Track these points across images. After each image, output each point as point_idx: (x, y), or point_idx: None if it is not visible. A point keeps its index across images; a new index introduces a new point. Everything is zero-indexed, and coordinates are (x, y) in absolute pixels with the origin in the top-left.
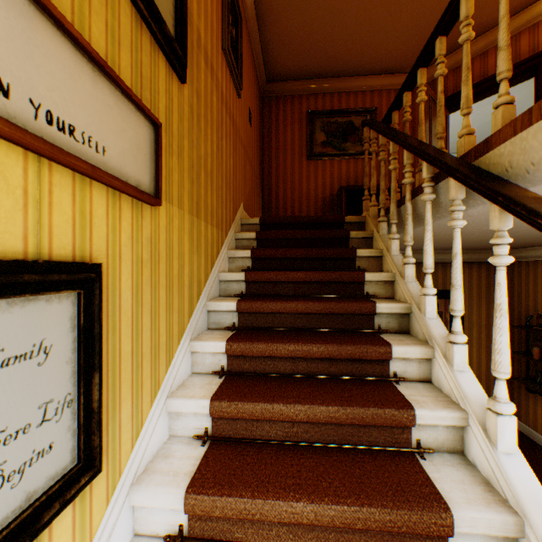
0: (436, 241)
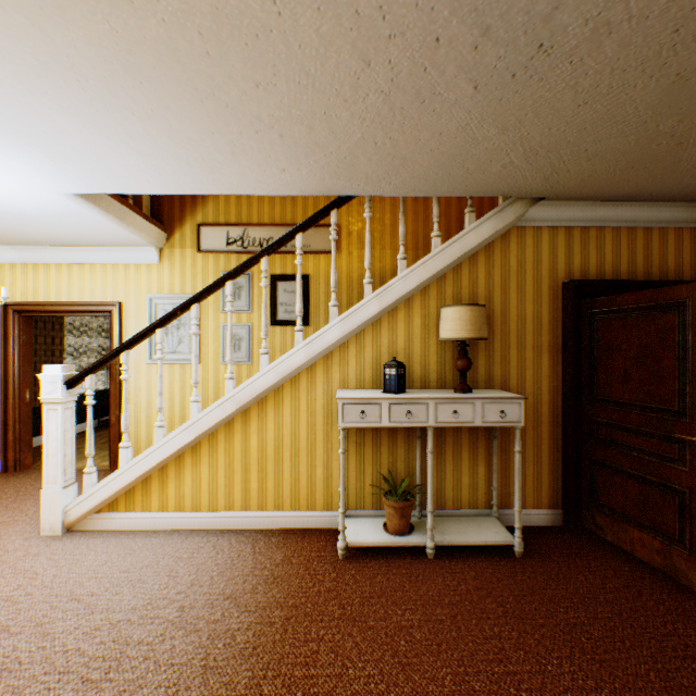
0: (667, 153)
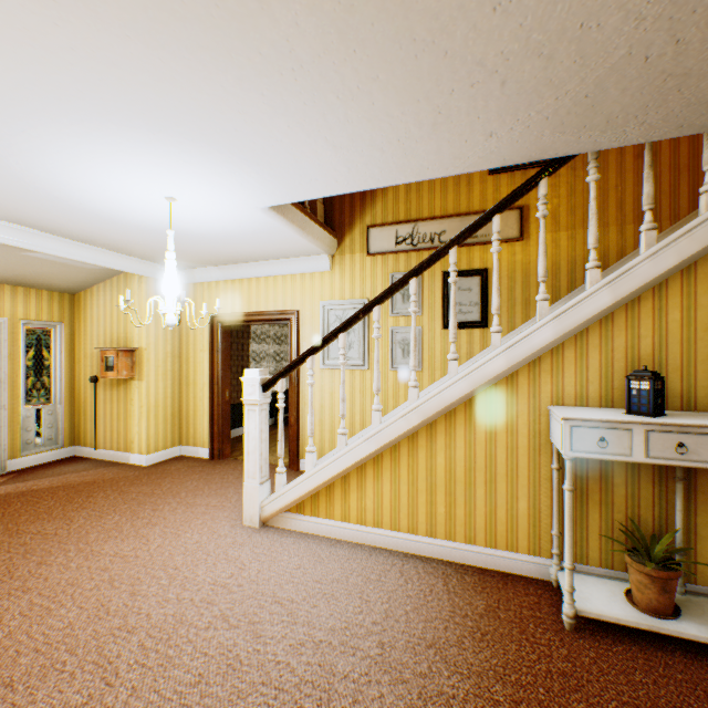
0: None
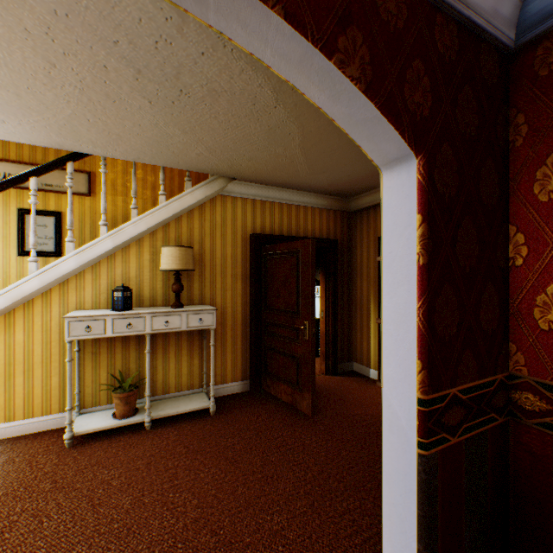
0: (290, 166)
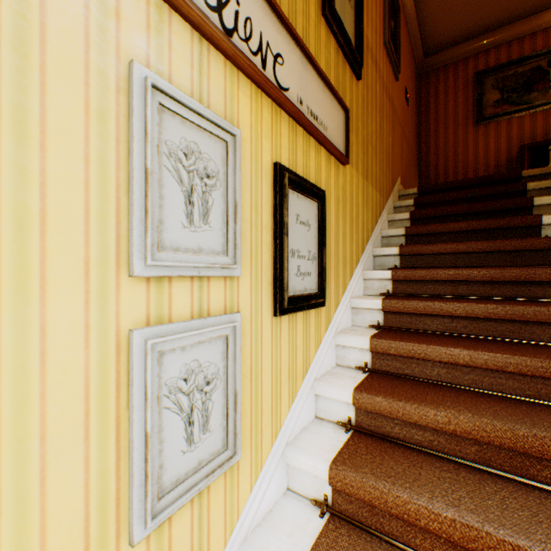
0: None
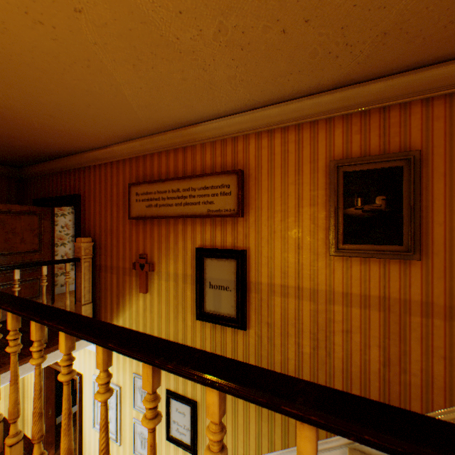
0: None
